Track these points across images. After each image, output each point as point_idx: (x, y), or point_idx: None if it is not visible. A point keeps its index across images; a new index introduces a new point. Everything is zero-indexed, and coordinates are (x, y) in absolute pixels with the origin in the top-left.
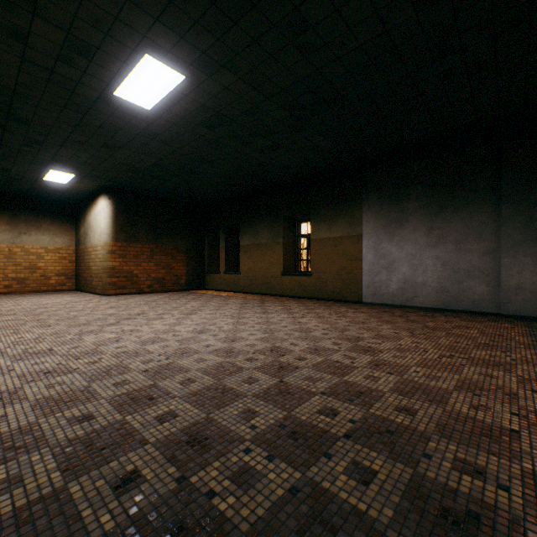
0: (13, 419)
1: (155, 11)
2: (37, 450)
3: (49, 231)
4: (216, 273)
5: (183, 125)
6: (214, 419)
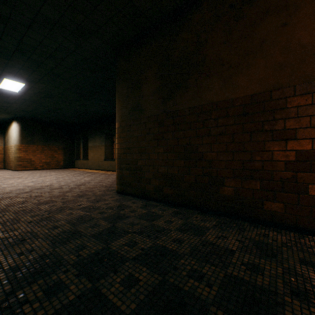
0: None
1: (1, 69)
2: None
3: None
4: (79, 159)
5: (36, 97)
6: None
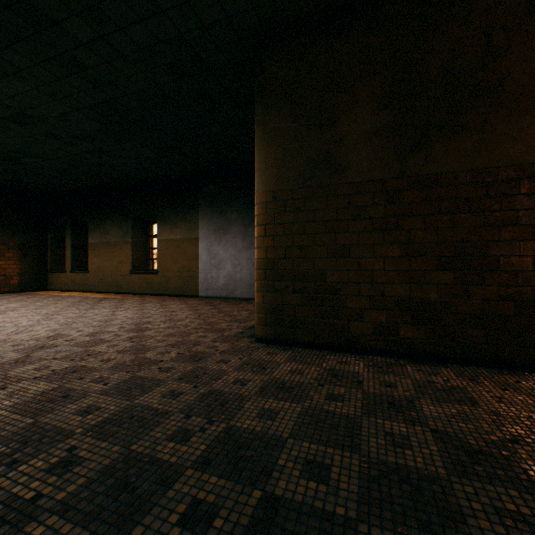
0: None
1: None
2: None
3: None
4: (61, 272)
5: None
6: None
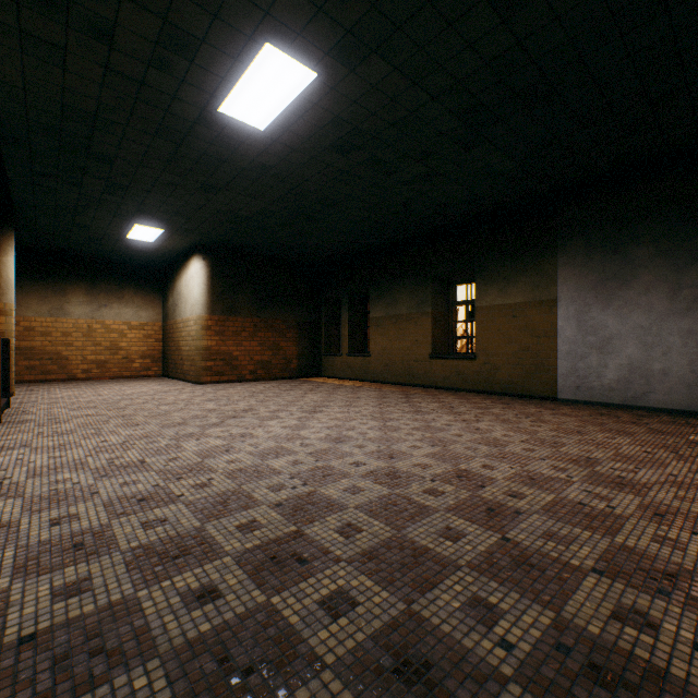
0: (99, 588)
1: None
2: (140, 661)
3: (132, 302)
4: (336, 355)
5: (305, 150)
6: (423, 618)
